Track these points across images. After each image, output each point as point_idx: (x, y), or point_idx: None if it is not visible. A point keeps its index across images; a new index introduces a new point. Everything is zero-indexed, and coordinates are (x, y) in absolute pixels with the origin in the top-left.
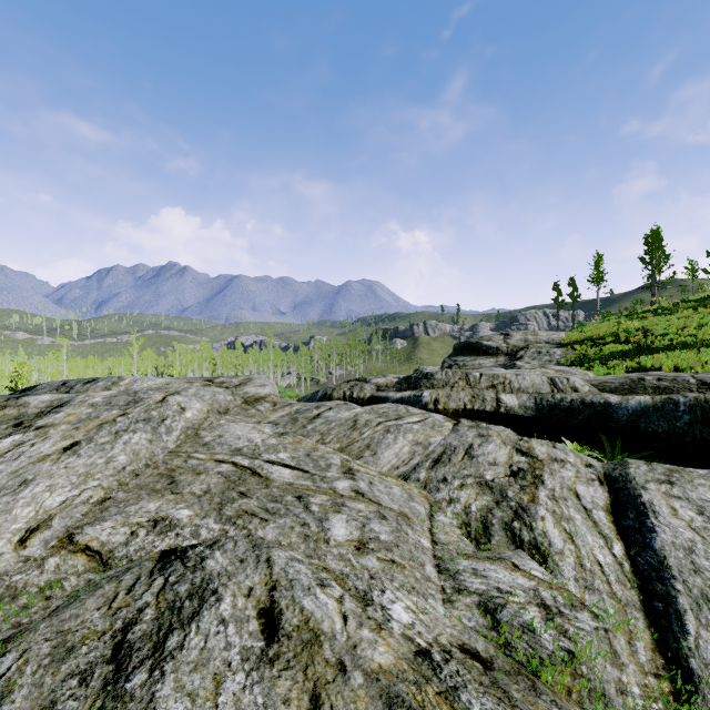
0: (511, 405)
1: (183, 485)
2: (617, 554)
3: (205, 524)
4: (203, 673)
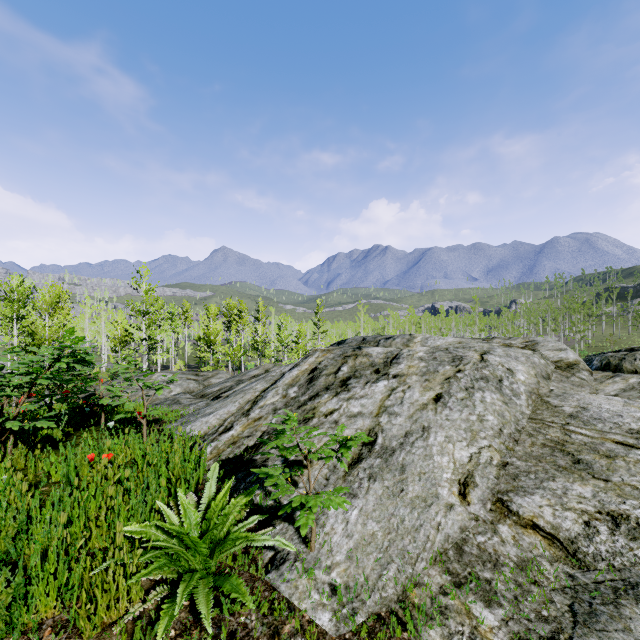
0: None
1: (600, 469)
2: None
3: None
4: None
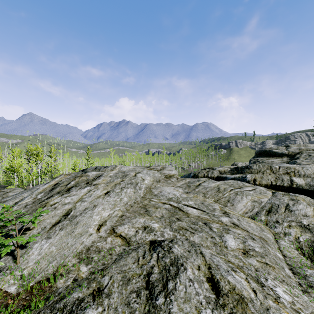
0: (300, 183)
1: (151, 212)
2: None
3: (165, 231)
4: (189, 305)
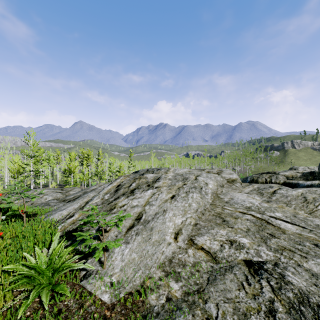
0: None
1: (231, 223)
2: None
3: (261, 250)
4: None
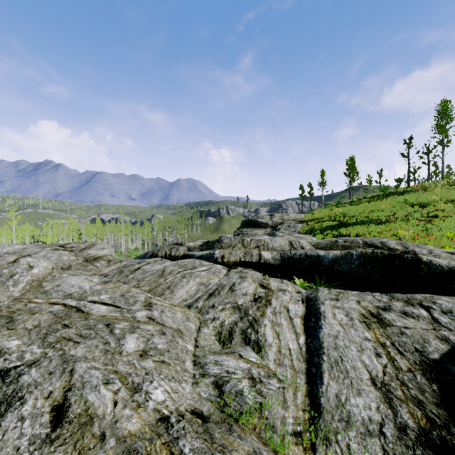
0: (267, 258)
1: (19, 322)
2: (300, 342)
3: (30, 349)
4: None
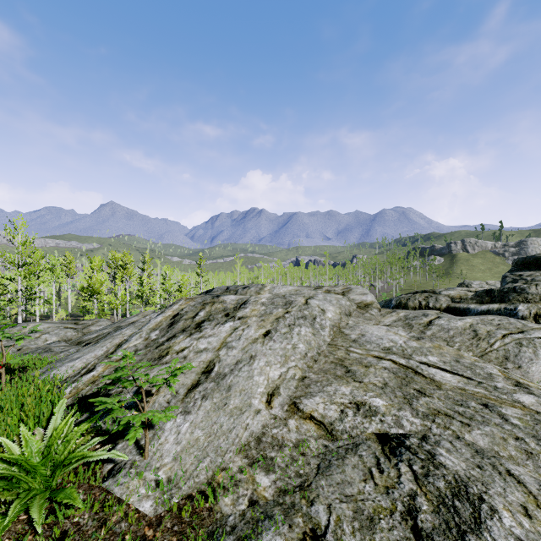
0: None
1: (359, 375)
2: None
3: (403, 416)
4: None
